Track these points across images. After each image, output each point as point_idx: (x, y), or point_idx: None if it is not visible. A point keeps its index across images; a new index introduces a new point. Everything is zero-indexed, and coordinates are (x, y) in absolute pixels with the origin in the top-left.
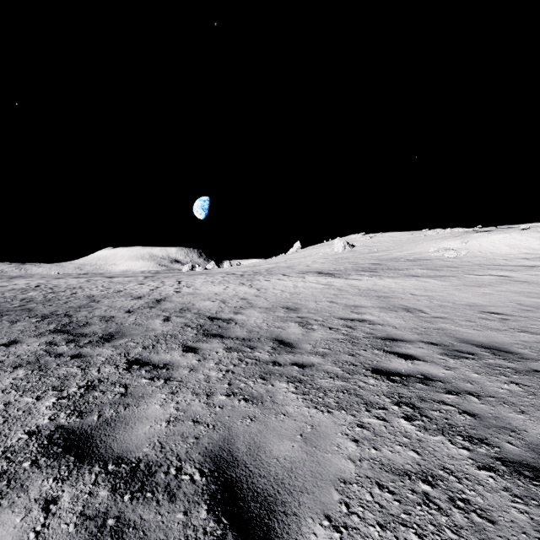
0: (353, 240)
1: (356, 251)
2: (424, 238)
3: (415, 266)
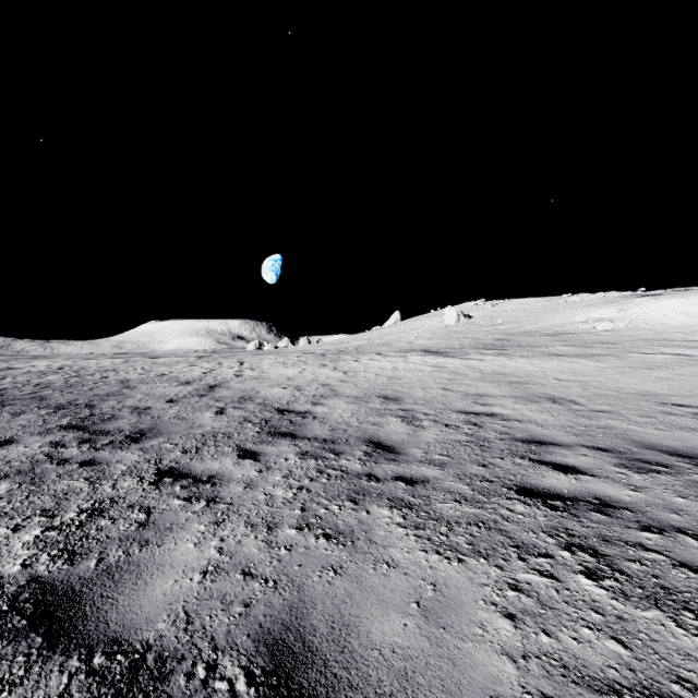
0: (470, 308)
1: (474, 324)
2: (567, 305)
3: (556, 342)
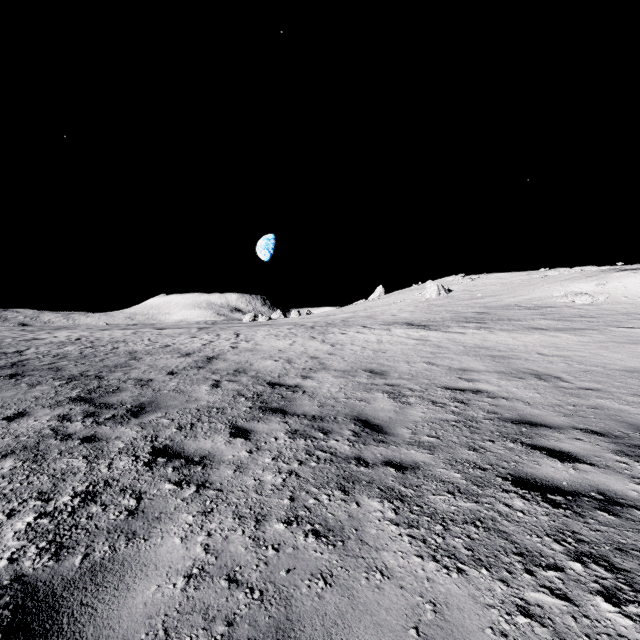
0: (450, 283)
1: (454, 297)
2: (545, 279)
3: (536, 315)
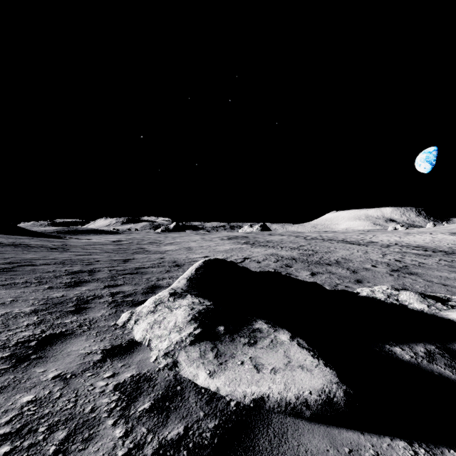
0: None
1: None
2: None
3: None
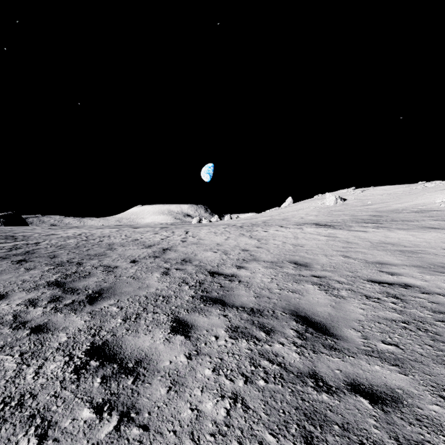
0: (344, 194)
1: (348, 204)
2: (425, 189)
3: (425, 217)
